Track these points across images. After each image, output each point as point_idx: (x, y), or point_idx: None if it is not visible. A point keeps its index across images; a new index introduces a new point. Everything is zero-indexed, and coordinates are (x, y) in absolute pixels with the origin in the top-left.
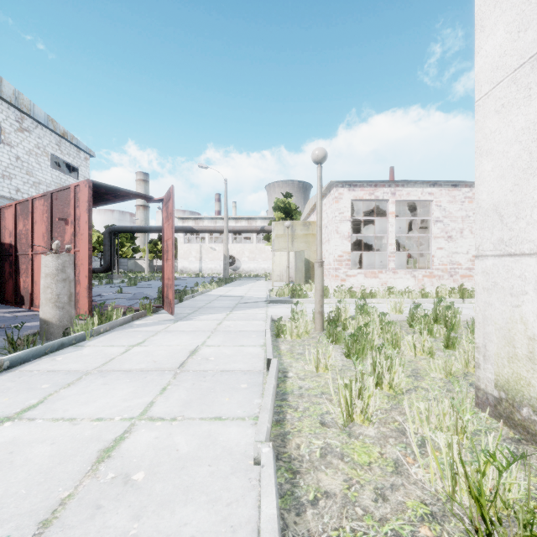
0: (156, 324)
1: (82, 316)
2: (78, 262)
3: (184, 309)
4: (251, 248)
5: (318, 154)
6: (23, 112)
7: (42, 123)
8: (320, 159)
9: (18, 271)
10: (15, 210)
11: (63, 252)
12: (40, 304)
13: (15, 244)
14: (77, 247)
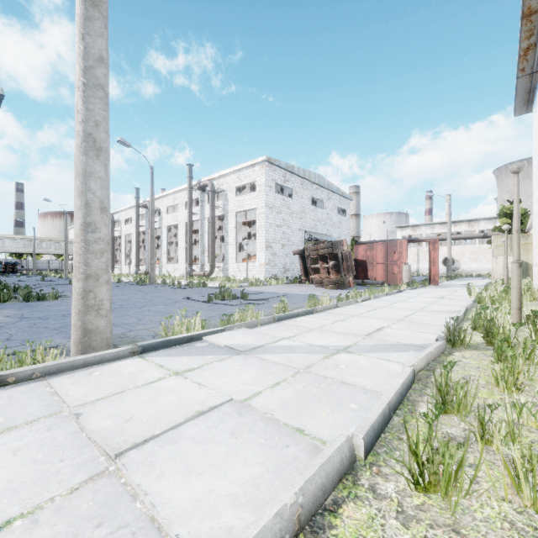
0: (433, 288)
1: (416, 282)
2: (401, 266)
3: (438, 286)
4: (472, 249)
5: (504, 228)
6: (329, 190)
7: (335, 192)
8: (505, 229)
9: (367, 270)
10: (365, 247)
11: (393, 263)
12: (403, 278)
13: (365, 260)
14: (400, 262)
